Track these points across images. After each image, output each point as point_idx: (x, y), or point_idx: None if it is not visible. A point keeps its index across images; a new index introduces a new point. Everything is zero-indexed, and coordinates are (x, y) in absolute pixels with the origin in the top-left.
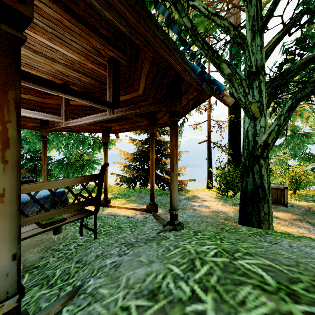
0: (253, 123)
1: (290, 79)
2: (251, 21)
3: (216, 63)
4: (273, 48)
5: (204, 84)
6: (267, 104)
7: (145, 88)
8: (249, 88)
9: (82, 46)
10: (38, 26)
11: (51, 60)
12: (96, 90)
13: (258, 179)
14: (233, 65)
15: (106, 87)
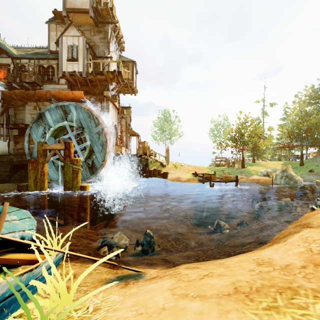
0: None
1: None
2: None
3: None
4: None
5: None
6: None
7: None
8: None
9: None
10: None
11: None
12: None
13: None
14: None
15: None
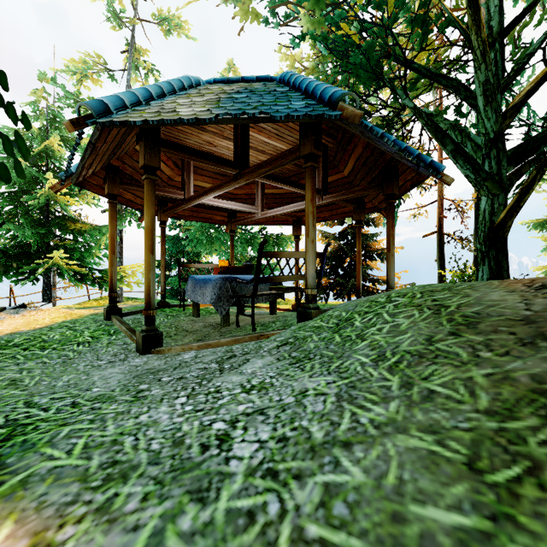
0: (490, 201)
1: (545, 141)
2: (482, 85)
3: (438, 138)
4: (522, 104)
5: (421, 169)
6: (518, 174)
7: (353, 170)
8: (485, 159)
9: (296, 138)
10: (266, 130)
11: (260, 153)
12: (291, 175)
13: (495, 267)
14: (465, 130)
15: (303, 171)
